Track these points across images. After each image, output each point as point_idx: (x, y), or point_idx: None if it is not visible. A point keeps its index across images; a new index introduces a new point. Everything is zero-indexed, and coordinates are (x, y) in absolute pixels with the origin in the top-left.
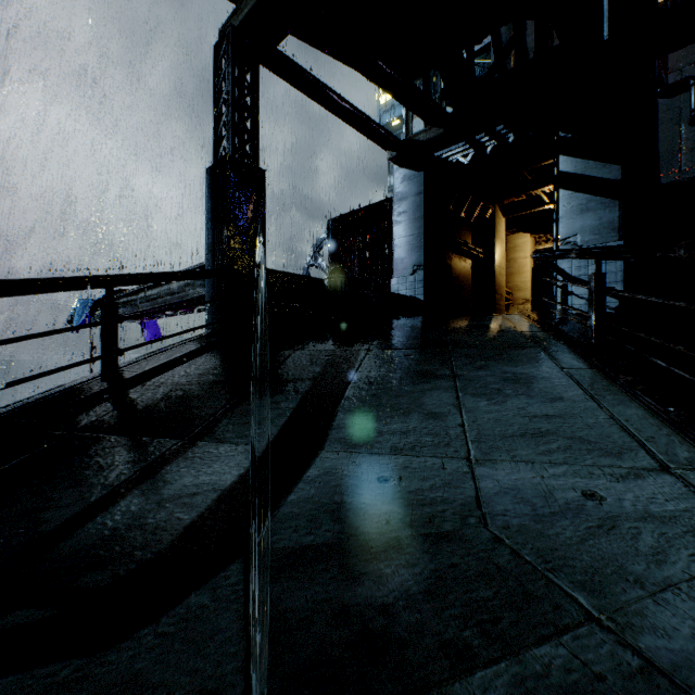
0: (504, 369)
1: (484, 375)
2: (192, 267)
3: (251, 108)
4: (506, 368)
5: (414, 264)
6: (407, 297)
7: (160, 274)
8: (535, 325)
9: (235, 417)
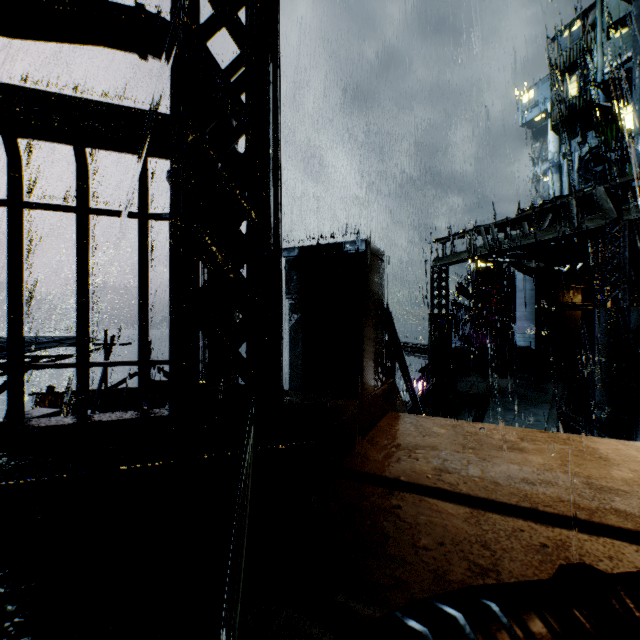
0: (532, 411)
1: (525, 412)
2: (420, 347)
3: (445, 290)
4: (533, 410)
5: (528, 328)
6: (524, 347)
7: (429, 370)
8: (562, 391)
9: (461, 415)
